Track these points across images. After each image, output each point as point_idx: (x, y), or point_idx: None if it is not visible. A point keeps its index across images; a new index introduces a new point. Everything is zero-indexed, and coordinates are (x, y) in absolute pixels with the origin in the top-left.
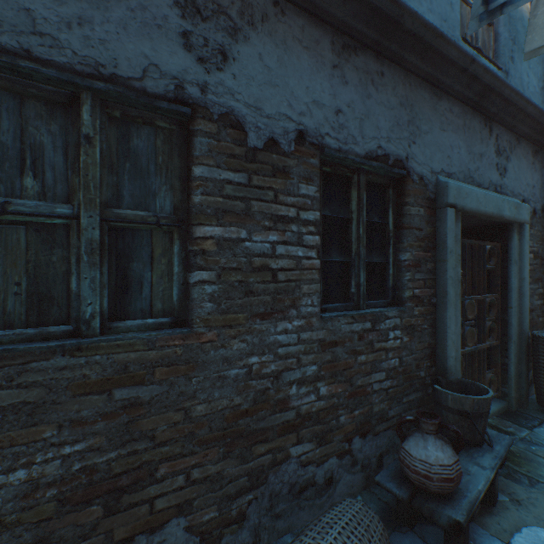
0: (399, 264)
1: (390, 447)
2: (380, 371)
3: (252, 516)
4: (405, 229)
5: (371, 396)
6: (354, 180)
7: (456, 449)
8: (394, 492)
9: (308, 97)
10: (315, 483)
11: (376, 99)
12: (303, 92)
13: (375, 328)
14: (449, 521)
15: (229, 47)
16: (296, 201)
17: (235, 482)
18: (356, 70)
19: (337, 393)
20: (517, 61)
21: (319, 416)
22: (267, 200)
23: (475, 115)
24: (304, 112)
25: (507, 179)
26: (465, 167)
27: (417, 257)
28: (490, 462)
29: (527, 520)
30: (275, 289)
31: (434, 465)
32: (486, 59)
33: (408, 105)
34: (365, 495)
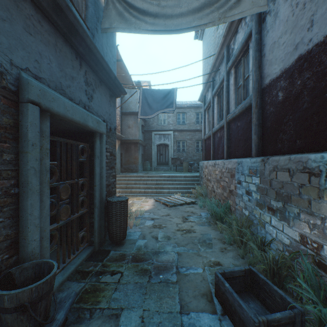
0: None
1: None
2: None
3: None
4: None
5: None
6: None
7: None
8: None
9: None
10: None
11: None
12: None
13: None
14: None
15: None
16: None
17: None
18: None
19: None
20: (100, 34)
21: None
22: None
23: (68, 45)
24: None
25: (93, 104)
26: (57, 79)
27: None
28: None
29: None
30: None
31: None
32: (78, 12)
33: None
34: None
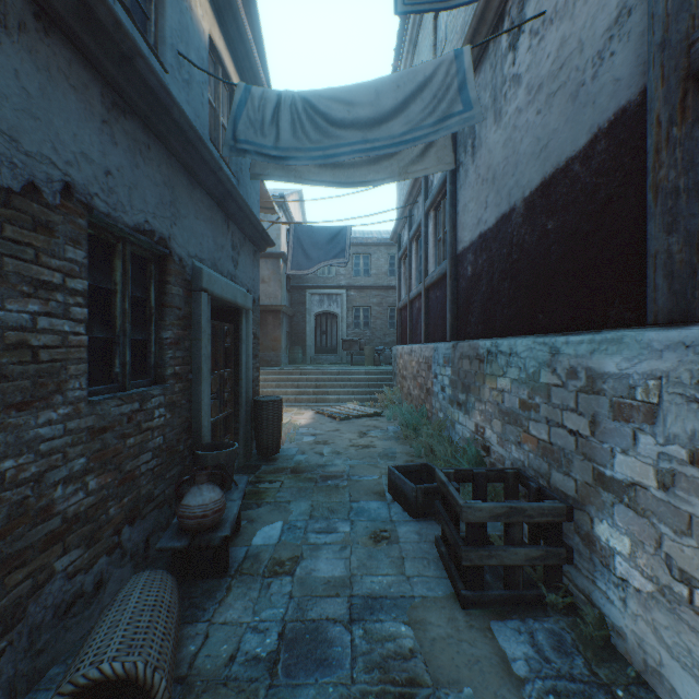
0: (162, 342)
1: (157, 527)
2: (148, 452)
3: (6, 669)
4: (169, 308)
5: (140, 479)
6: (119, 249)
7: (223, 487)
8: (177, 546)
9: (76, 146)
10: (85, 593)
11: (145, 171)
12: (71, 138)
13: (143, 408)
14: (222, 538)
15: None
16: (63, 265)
17: None
18: (126, 134)
19: (107, 485)
20: (245, 174)
21: (89, 515)
22: (26, 259)
23: (219, 210)
24: (72, 162)
25: (239, 271)
26: (213, 255)
27: (178, 335)
28: (239, 496)
29: (259, 527)
30: (37, 371)
31: (210, 504)
32: (226, 163)
33: (171, 186)
34: None
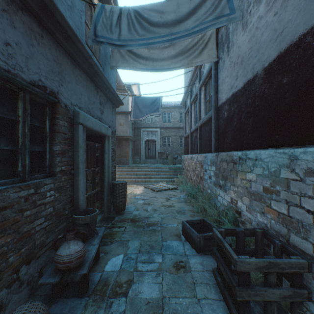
0: (53, 152)
1: (48, 261)
2: (41, 218)
3: None
4: (57, 133)
5: (34, 235)
6: (21, 95)
7: (84, 241)
8: (52, 282)
9: None
10: None
11: (39, 49)
12: None
13: (37, 192)
14: (81, 276)
15: None
16: None
17: None
18: (23, 23)
19: (6, 243)
20: (107, 66)
21: None
22: None
23: (92, 82)
24: None
25: (104, 116)
26: (87, 106)
27: (64, 148)
28: (97, 241)
29: (110, 258)
30: None
31: (74, 253)
32: (96, 58)
33: (59, 63)
34: (30, 300)
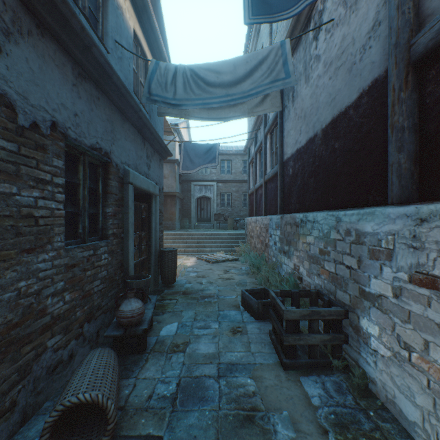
0: (105, 214)
1: (103, 324)
2: (98, 280)
3: (21, 401)
4: (110, 194)
5: (93, 296)
6: (81, 159)
7: (143, 300)
8: (117, 334)
9: (59, 100)
10: (63, 360)
11: (96, 113)
12: (56, 95)
13: (96, 253)
14: (143, 330)
15: (4, 43)
16: (51, 169)
17: (8, 380)
18: (86, 92)
19: (75, 298)
20: (154, 112)
21: (65, 315)
22: (32, 166)
23: (139, 135)
24: (56, 109)
25: (151, 171)
26: (135, 162)
27: (115, 210)
28: (152, 306)
29: (164, 326)
30: (38, 231)
31: (136, 309)
32: (143, 106)
33: (111, 121)
34: None
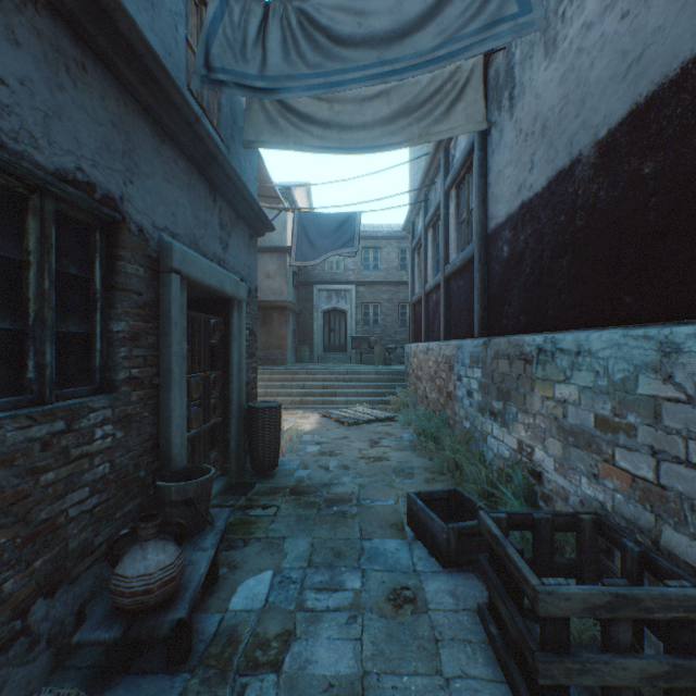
0: (111, 337)
1: (98, 587)
2: (82, 488)
3: None
4: (121, 291)
5: (66, 529)
6: (34, 203)
7: (180, 541)
8: (104, 639)
9: None
10: None
11: (76, 98)
12: None
13: (73, 428)
14: (172, 625)
15: None
16: None
17: None
18: (39, 36)
19: None
20: (238, 142)
21: None
22: None
23: (202, 178)
24: None
25: (229, 255)
26: (192, 231)
27: (137, 328)
28: (212, 541)
29: (242, 578)
30: None
31: (156, 572)
32: (212, 124)
33: (124, 131)
34: (55, 679)
